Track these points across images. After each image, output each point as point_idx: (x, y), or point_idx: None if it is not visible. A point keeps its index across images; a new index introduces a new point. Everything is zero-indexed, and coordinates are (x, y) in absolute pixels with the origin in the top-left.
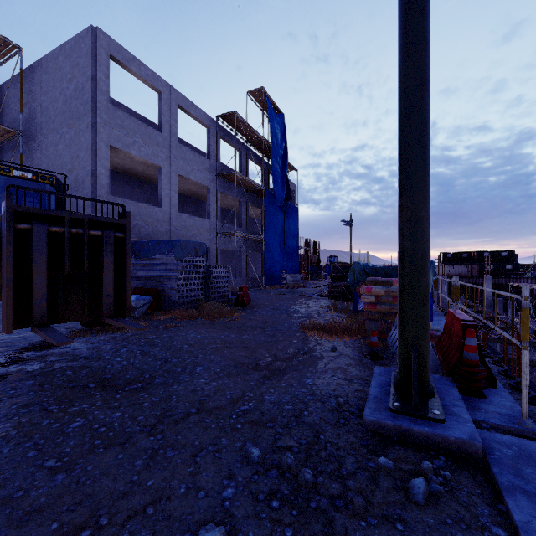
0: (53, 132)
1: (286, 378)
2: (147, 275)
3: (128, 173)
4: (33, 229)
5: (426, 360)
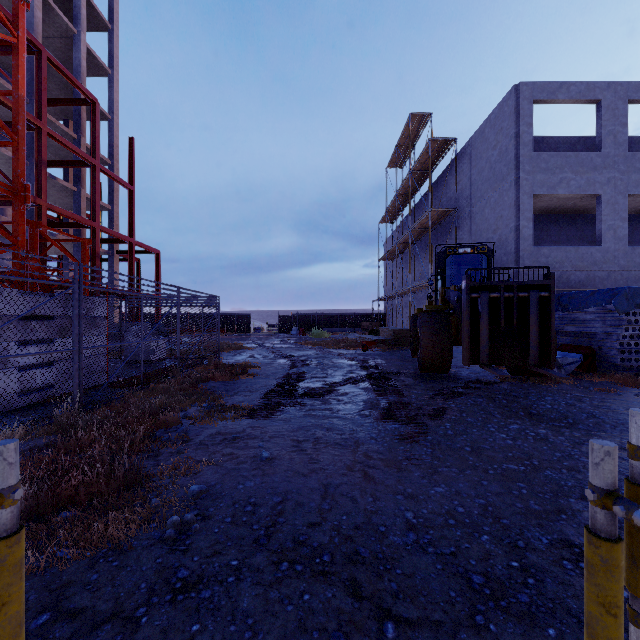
0: (479, 200)
1: None
2: (577, 331)
3: (554, 213)
4: (480, 297)
5: None
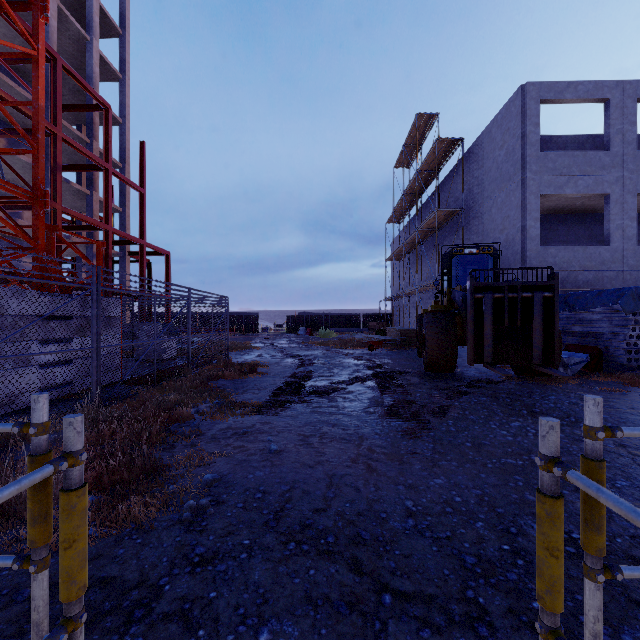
0: (486, 200)
1: None
2: (584, 331)
3: (562, 212)
4: (484, 297)
5: None
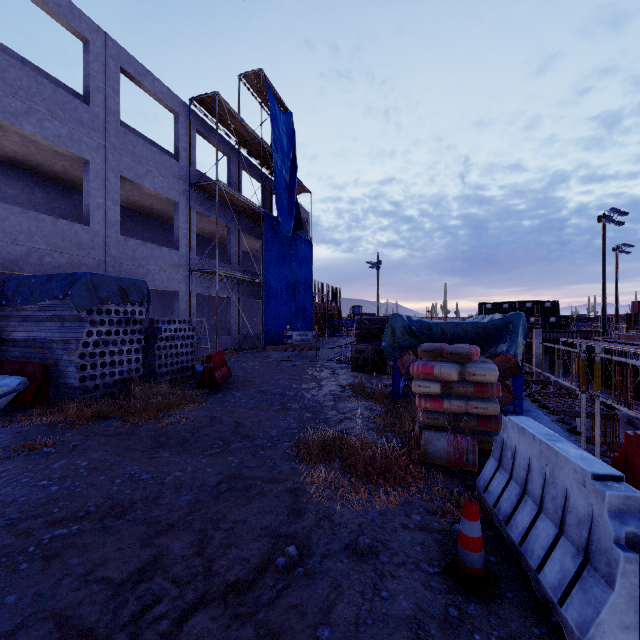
0: None
1: None
2: (29, 338)
3: (41, 173)
4: None
5: None
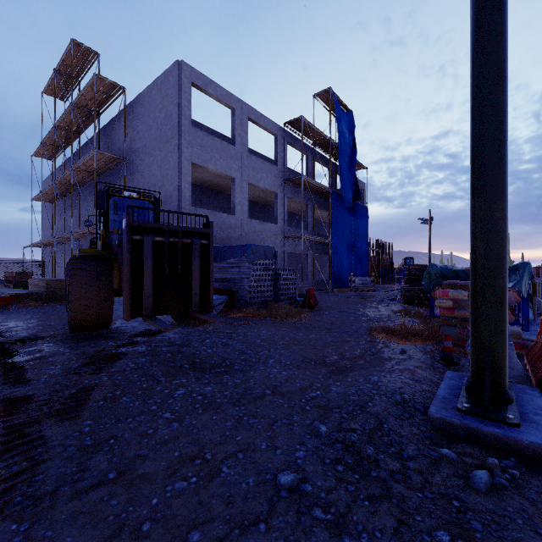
0: (148, 156)
1: (352, 375)
2: (223, 277)
3: (205, 185)
4: (144, 239)
5: (502, 365)
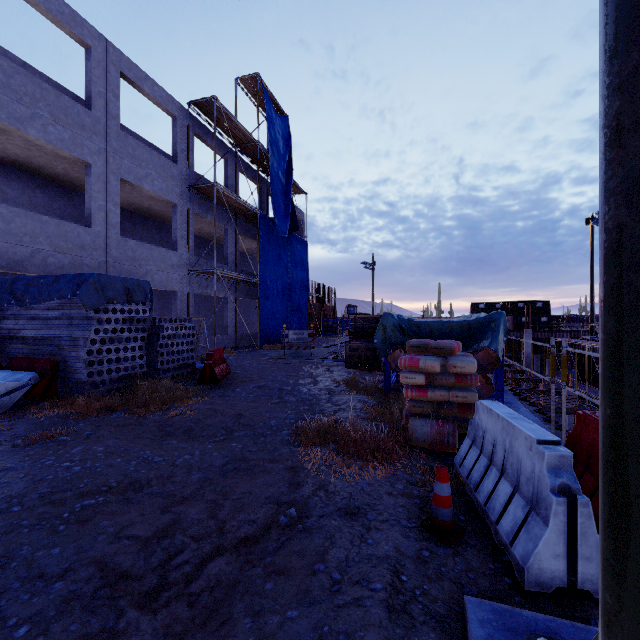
0: None
1: None
2: (38, 336)
3: (42, 175)
4: None
5: None
